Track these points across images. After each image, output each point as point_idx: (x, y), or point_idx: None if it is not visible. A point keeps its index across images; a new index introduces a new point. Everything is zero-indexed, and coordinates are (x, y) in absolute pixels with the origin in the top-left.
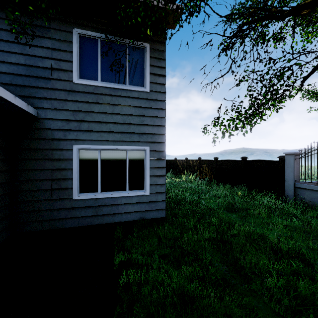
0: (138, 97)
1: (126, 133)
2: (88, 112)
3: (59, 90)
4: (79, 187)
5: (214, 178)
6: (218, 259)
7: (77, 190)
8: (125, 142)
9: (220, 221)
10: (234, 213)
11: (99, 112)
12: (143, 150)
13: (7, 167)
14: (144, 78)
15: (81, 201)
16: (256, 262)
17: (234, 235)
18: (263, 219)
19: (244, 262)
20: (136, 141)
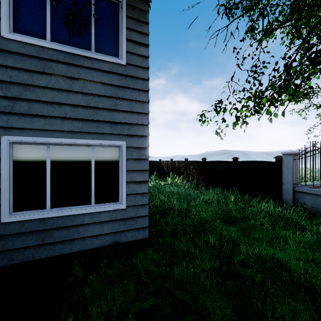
0: (109, 70)
1: (91, 121)
2: (28, 85)
3: None
4: (13, 202)
5: (202, 180)
6: None
7: (8, 207)
8: (90, 135)
9: (219, 240)
10: (232, 225)
11: (47, 86)
12: (117, 146)
13: None
14: (119, 45)
15: (16, 224)
16: None
17: (241, 261)
18: (272, 235)
19: None
20: (107, 133)
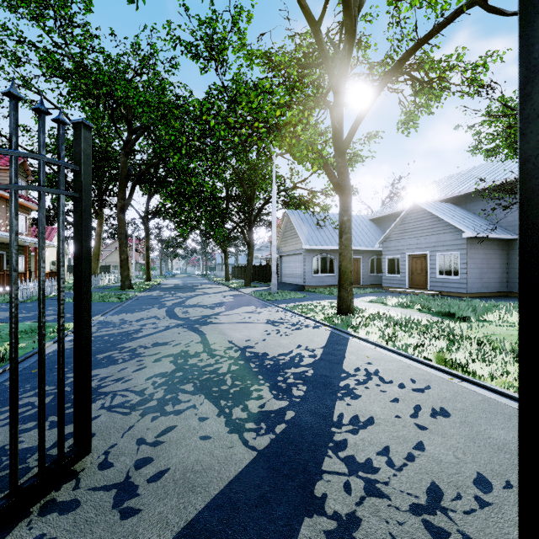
0: None
1: None
2: None
3: None
4: None
5: None
6: None
7: None
8: None
9: None
10: None
11: None
12: None
13: (504, 262)
14: None
15: None
16: None
17: None
18: None
19: None
20: None
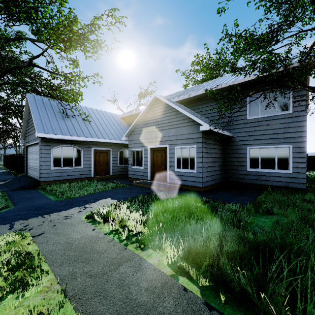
0: (283, 117)
1: (275, 138)
2: (253, 131)
3: (241, 124)
4: (249, 165)
5: None
6: None
7: (248, 167)
8: (275, 144)
9: None
10: None
11: (259, 130)
12: (287, 147)
13: (223, 156)
14: (288, 105)
15: (250, 172)
16: None
17: None
18: None
19: None
20: (282, 142)
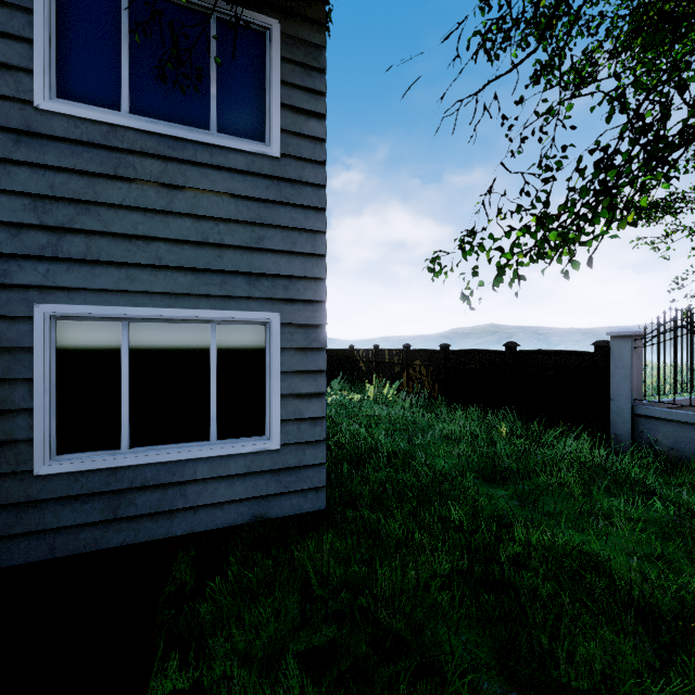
0: (246, 169)
1: (210, 272)
2: (85, 202)
3: None
4: (57, 434)
5: (442, 391)
6: (492, 670)
7: (47, 446)
8: (209, 300)
9: (472, 515)
10: (501, 485)
11: (122, 204)
12: (263, 322)
13: None
14: (266, 117)
15: (63, 479)
16: (607, 671)
17: (515, 558)
18: (581, 506)
19: (571, 671)
20: (242, 296)
